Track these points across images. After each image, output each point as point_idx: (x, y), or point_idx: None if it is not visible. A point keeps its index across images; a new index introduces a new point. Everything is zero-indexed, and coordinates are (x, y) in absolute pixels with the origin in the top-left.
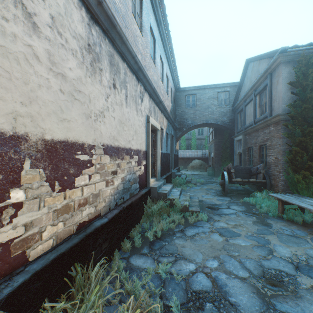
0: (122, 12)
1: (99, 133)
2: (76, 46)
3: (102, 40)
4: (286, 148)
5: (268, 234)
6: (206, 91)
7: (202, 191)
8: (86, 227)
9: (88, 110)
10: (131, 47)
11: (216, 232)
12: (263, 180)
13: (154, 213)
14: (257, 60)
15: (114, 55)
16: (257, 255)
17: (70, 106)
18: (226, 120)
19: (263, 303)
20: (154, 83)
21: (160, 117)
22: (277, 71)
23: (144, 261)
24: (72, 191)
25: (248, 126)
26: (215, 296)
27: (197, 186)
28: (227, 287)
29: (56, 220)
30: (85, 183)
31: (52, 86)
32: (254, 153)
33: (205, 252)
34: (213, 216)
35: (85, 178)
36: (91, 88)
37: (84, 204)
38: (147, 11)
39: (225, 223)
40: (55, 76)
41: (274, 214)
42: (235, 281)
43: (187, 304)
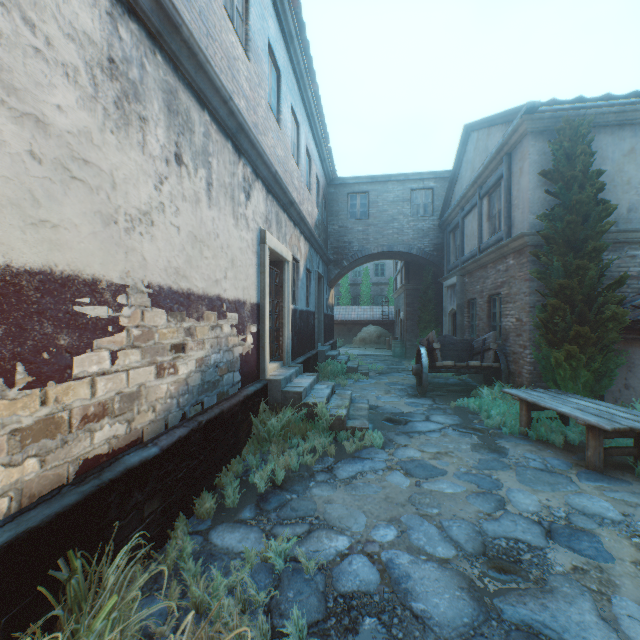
0: (199, 2)
1: (139, 260)
2: (76, 58)
3: (147, 55)
4: (537, 301)
5: (499, 468)
6: (389, 186)
7: (379, 388)
8: (103, 467)
9: (110, 207)
10: (218, 79)
11: (399, 469)
12: (495, 363)
13: (273, 434)
14: (484, 127)
15: (178, 92)
16: (475, 511)
17: (60, 194)
18: (427, 246)
19: (479, 610)
20: (278, 163)
21: (292, 235)
22: (520, 150)
23: (241, 537)
24: (64, 388)
25: (468, 259)
26: (384, 601)
27: (370, 378)
28: (411, 581)
29: (20, 453)
30: (102, 369)
31: (6, 141)
32: (478, 311)
33: (373, 511)
34: (395, 438)
35: (101, 358)
36: (118, 158)
37: (98, 416)
38: (262, 10)
39: (419, 450)
40: (17, 120)
41: (513, 430)
42: (428, 567)
43: (324, 624)
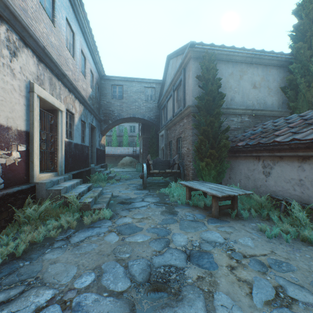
0: None
1: None
2: None
3: None
4: (195, 139)
5: (171, 222)
6: (133, 84)
7: (123, 186)
8: None
9: None
10: None
11: (116, 231)
12: (178, 170)
13: (33, 219)
14: (175, 56)
15: None
16: (152, 250)
17: None
18: (152, 116)
19: None
20: (52, 47)
21: (67, 96)
22: (189, 66)
23: None
24: None
25: (169, 121)
26: None
27: (120, 182)
28: None
29: None
30: None
31: None
32: (173, 146)
33: (85, 263)
34: (121, 212)
35: None
36: None
37: None
38: None
39: (132, 217)
40: None
41: (183, 202)
42: (106, 302)
43: None
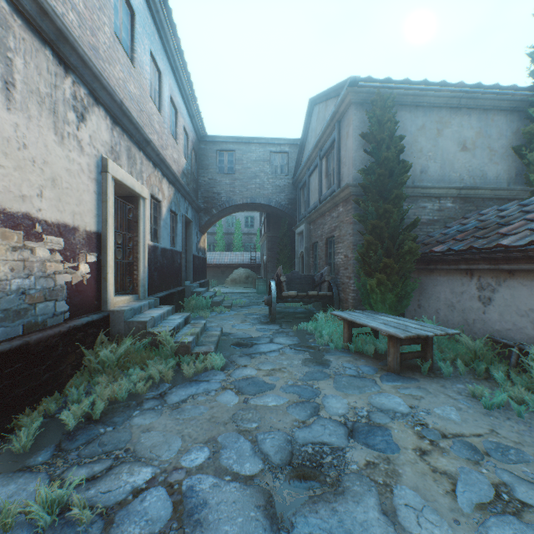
0: None
1: None
2: None
3: None
4: (359, 240)
5: (321, 378)
6: (252, 147)
7: (237, 318)
8: None
9: None
10: None
11: (233, 388)
12: (329, 292)
13: (109, 365)
14: (323, 101)
15: None
16: (292, 420)
17: None
18: (283, 200)
19: (270, 530)
20: (131, 99)
21: (152, 174)
22: (347, 117)
23: (16, 489)
24: None
25: (312, 209)
26: None
27: (232, 310)
28: (206, 509)
29: None
30: None
31: None
32: (319, 251)
33: (192, 434)
34: (238, 359)
35: None
36: None
37: None
38: None
39: (256, 368)
40: None
41: (338, 345)
42: (230, 489)
43: None
